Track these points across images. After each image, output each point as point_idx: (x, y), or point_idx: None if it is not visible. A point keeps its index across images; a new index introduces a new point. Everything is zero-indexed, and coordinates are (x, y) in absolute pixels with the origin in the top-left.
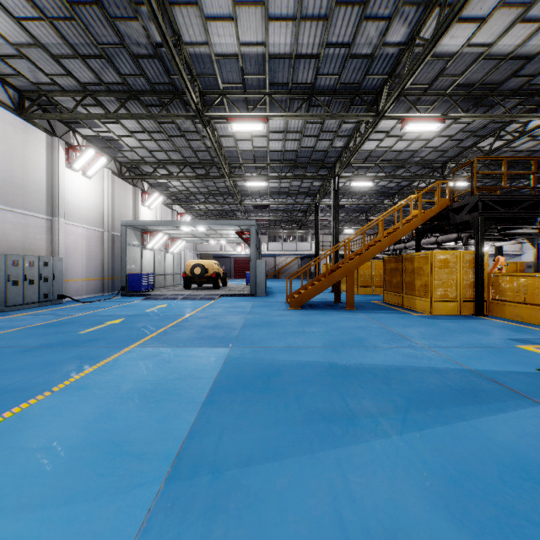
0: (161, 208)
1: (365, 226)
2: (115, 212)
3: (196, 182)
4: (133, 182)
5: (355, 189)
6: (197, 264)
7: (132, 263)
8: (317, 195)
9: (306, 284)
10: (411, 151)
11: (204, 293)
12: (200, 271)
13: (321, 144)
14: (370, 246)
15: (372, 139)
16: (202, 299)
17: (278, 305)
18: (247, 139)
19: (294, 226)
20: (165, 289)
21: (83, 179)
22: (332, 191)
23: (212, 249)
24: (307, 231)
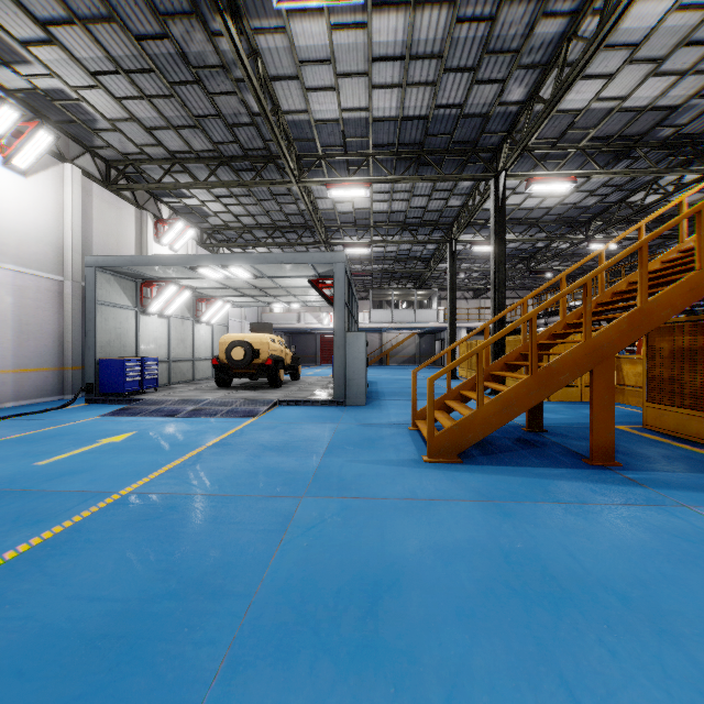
0: (197, 252)
1: (605, 247)
2: (93, 247)
3: (248, 204)
4: (137, 201)
5: (521, 213)
6: (238, 341)
7: (114, 340)
8: (454, 225)
9: (460, 386)
10: (664, 108)
11: (243, 398)
12: (243, 354)
13: (479, 96)
14: (618, 295)
15: (591, 75)
16: (230, 416)
17: (395, 438)
18: (328, 87)
19: (410, 287)
20: (183, 388)
21: (9, 174)
22: (493, 203)
23: (285, 320)
24: (431, 292)
